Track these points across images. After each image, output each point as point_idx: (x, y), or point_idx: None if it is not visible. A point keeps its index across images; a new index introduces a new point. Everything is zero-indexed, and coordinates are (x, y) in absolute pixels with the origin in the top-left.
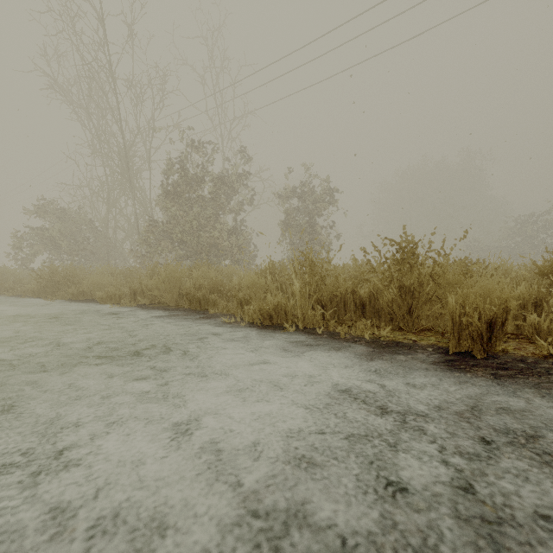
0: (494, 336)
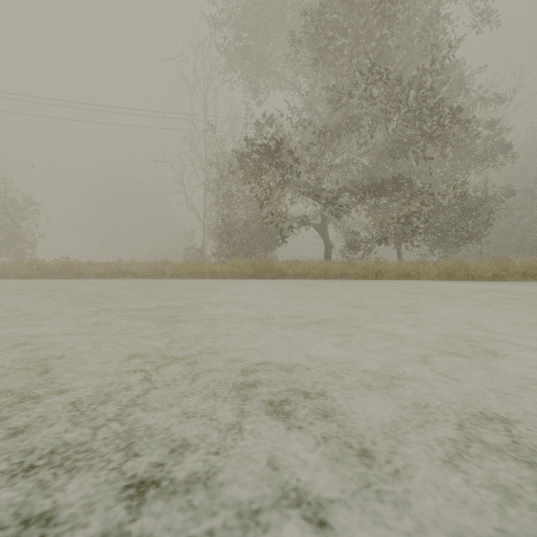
0: (82, 276)
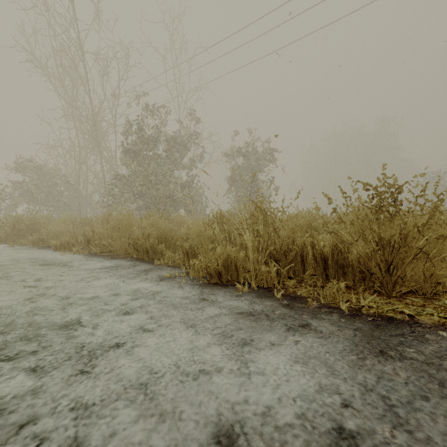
0: None
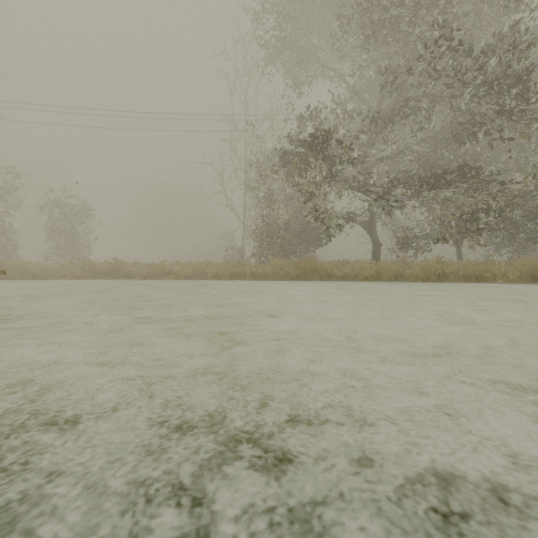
0: (129, 276)
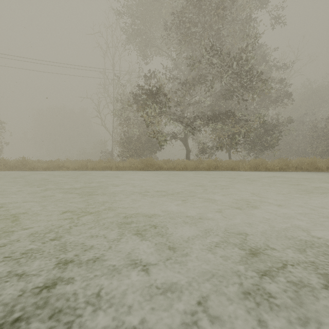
0: (34, 169)
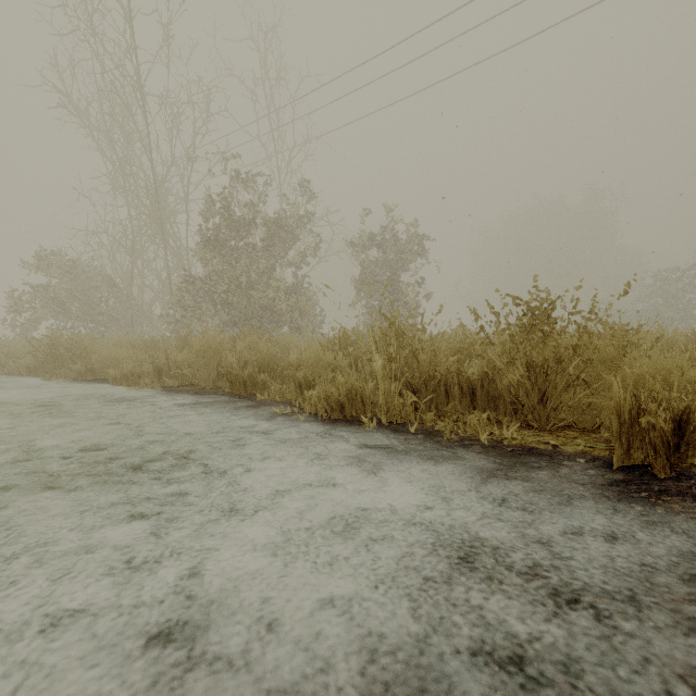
0: (682, 442)
